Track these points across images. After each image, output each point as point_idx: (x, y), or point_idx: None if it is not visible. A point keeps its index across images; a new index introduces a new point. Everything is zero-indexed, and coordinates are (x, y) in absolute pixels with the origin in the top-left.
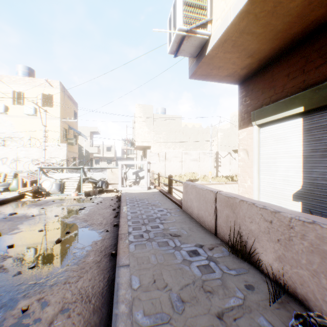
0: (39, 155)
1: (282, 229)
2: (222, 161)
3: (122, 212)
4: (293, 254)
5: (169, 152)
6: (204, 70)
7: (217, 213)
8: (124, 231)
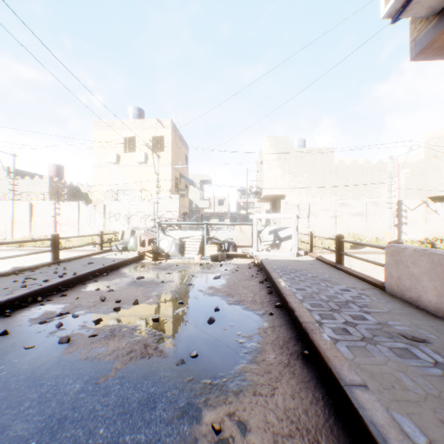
0: (150, 209)
1: None
2: (409, 216)
3: (281, 287)
4: None
5: (314, 202)
6: None
7: None
8: (308, 319)
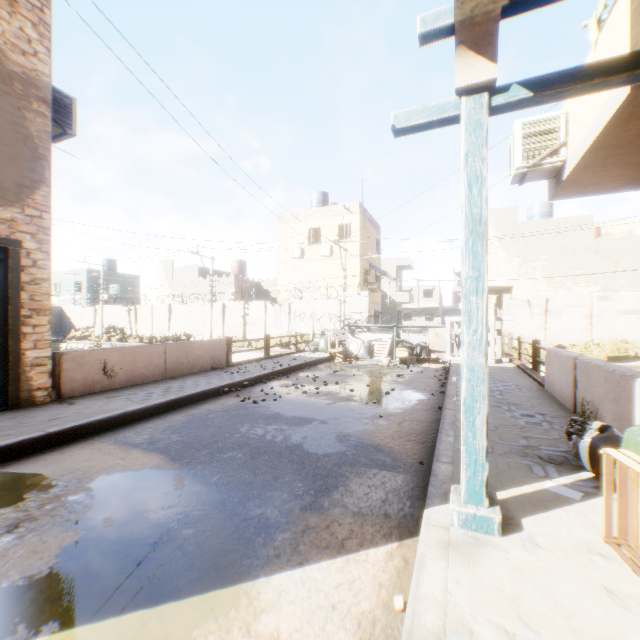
0: (336, 309)
1: (613, 387)
2: None
3: (450, 381)
4: (618, 408)
5: (554, 296)
6: (569, 190)
7: (576, 384)
8: (451, 393)
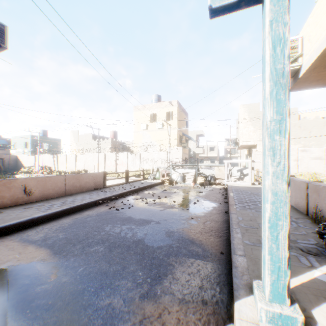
0: (165, 156)
1: None
2: None
3: (229, 195)
4: None
5: None
6: (301, 85)
7: (308, 198)
8: (232, 203)
